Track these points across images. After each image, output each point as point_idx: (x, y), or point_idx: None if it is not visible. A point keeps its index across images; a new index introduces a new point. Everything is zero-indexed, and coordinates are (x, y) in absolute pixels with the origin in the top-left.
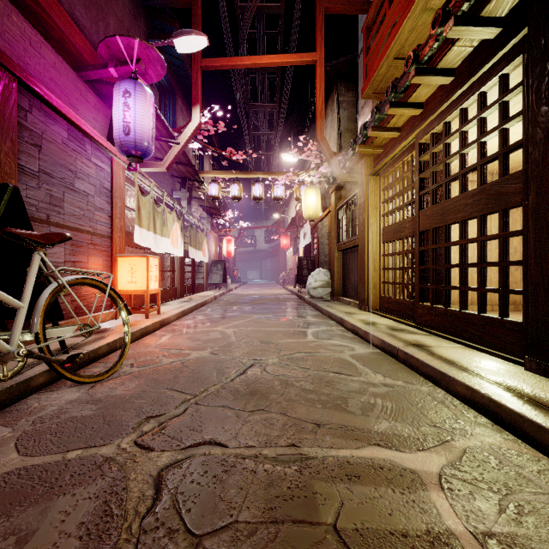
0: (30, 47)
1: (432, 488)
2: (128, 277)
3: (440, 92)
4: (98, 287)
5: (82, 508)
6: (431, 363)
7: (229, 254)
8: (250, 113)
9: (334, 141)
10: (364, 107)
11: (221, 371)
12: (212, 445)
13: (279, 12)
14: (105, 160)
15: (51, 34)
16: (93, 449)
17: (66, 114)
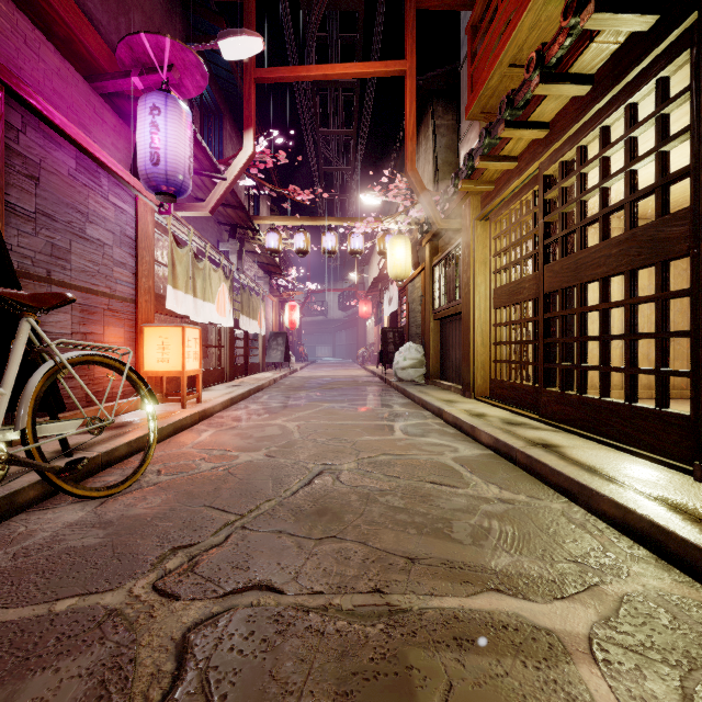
0: (25, 46)
1: (581, 660)
2: (158, 354)
3: (572, 106)
4: (112, 367)
5: (67, 692)
6: (565, 470)
7: (293, 324)
8: (320, 142)
9: (429, 178)
10: (469, 132)
11: (279, 481)
12: (262, 591)
13: (357, 8)
14: (127, 200)
15: (55, 31)
16: (94, 596)
17: (73, 136)
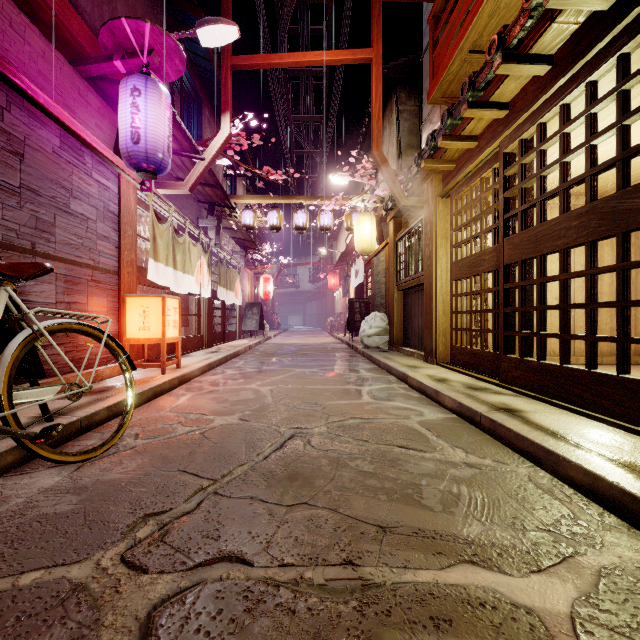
0: (10, 29)
1: None
2: (139, 322)
3: (532, 86)
4: (91, 335)
5: None
6: (530, 435)
7: (267, 295)
8: (292, 127)
9: (393, 159)
10: (430, 116)
11: (252, 445)
12: (232, 563)
13: (326, 1)
14: (110, 177)
15: (40, 16)
16: (60, 569)
17: (57, 115)
